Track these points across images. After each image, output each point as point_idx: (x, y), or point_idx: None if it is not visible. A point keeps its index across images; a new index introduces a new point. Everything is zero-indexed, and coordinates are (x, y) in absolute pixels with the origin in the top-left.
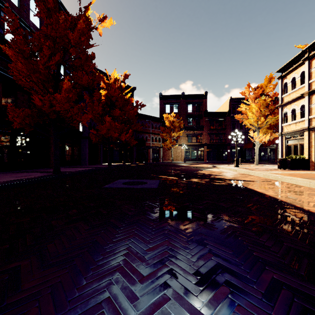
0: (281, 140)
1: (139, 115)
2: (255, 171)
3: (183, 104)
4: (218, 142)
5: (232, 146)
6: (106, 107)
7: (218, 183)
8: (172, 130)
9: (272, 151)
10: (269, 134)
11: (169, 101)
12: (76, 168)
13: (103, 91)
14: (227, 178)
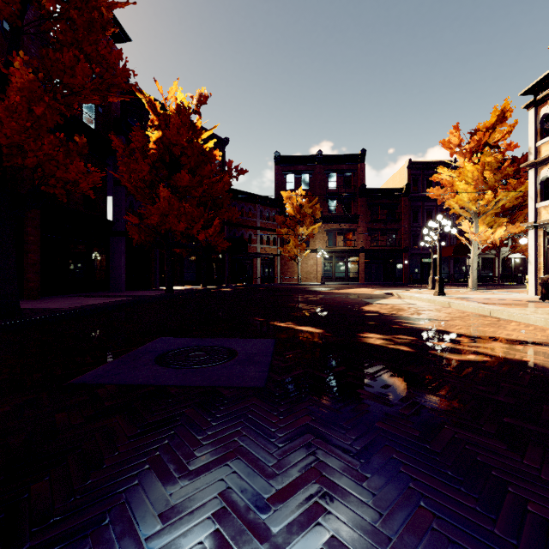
0: (534, 238)
1: (235, 193)
2: (501, 308)
3: (319, 173)
4: (387, 245)
5: (412, 254)
6: (160, 167)
7: (458, 357)
8: (299, 223)
9: (488, 263)
10: (503, 225)
11: (292, 167)
12: (89, 298)
13: (152, 132)
14: (459, 333)
